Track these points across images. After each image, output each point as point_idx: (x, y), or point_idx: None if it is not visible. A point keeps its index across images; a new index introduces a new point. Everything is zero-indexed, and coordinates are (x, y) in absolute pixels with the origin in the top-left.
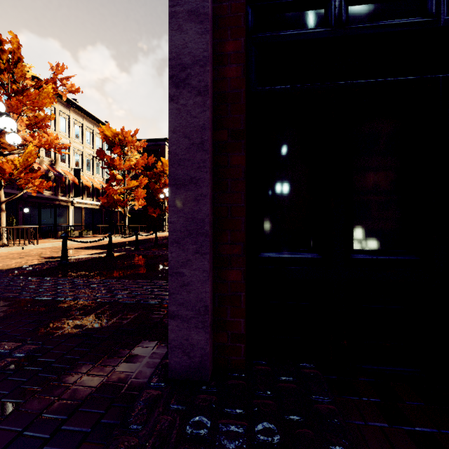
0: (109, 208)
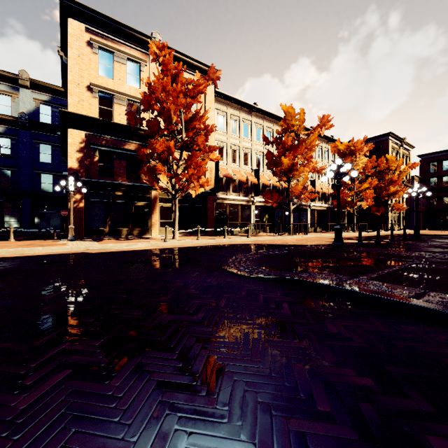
0: (333, 209)
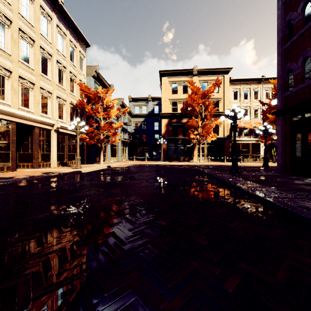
0: None
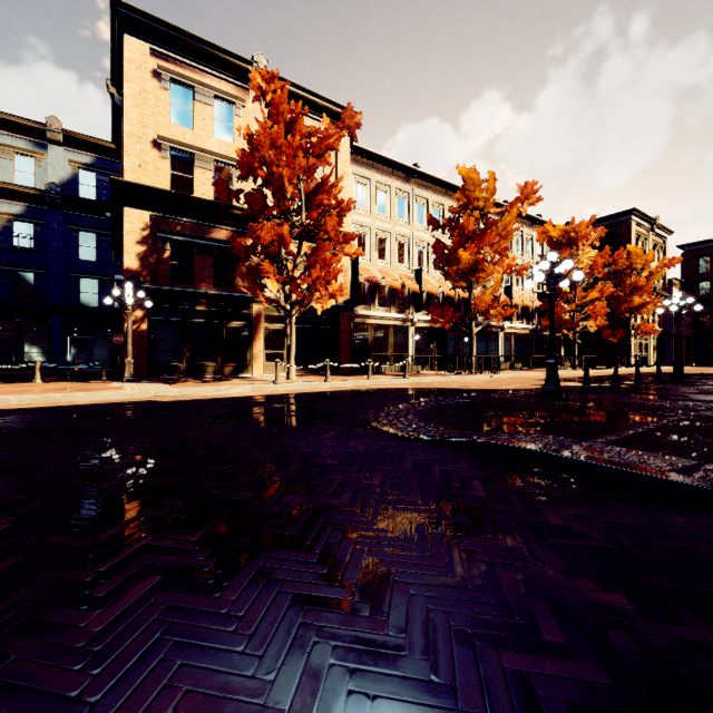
0: (540, 333)
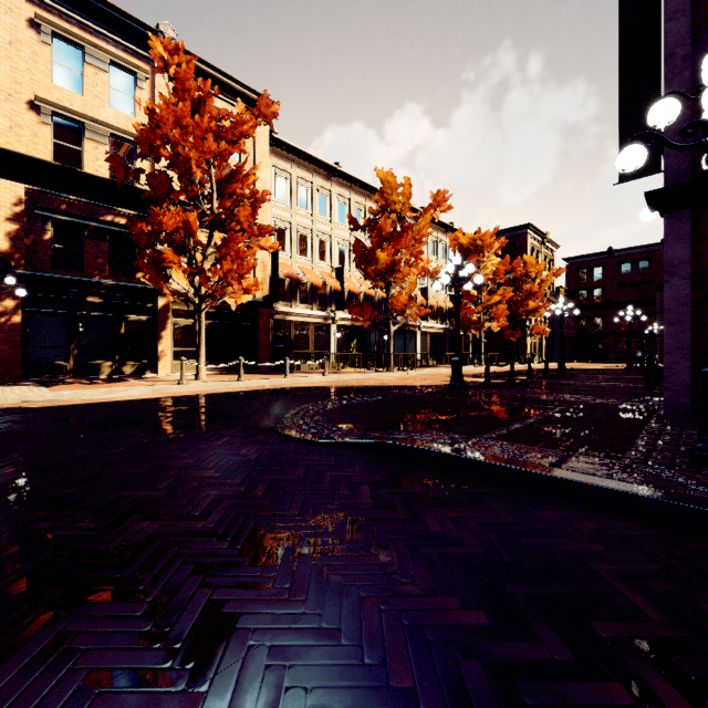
0: (452, 332)
